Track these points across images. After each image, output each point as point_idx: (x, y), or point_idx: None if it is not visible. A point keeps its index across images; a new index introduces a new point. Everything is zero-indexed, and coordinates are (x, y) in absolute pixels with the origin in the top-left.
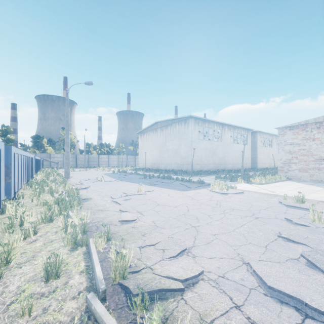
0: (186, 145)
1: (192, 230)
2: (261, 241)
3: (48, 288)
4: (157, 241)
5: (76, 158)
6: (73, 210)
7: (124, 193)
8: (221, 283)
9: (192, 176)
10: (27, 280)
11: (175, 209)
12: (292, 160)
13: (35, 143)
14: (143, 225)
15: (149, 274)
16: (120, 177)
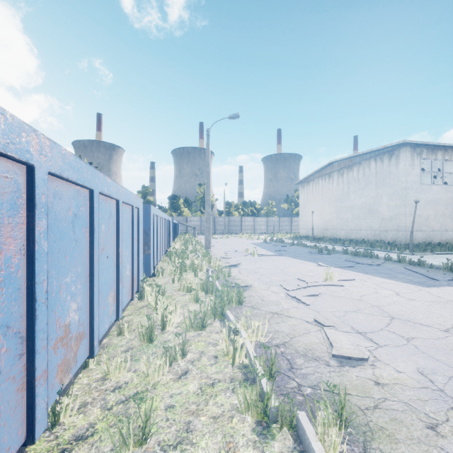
0: (391, 195)
1: None
2: None
3: None
4: None
5: (215, 221)
6: (229, 306)
7: (301, 279)
8: None
9: (415, 254)
10: None
11: (452, 338)
12: None
13: (172, 204)
14: (399, 379)
15: None
16: (278, 250)
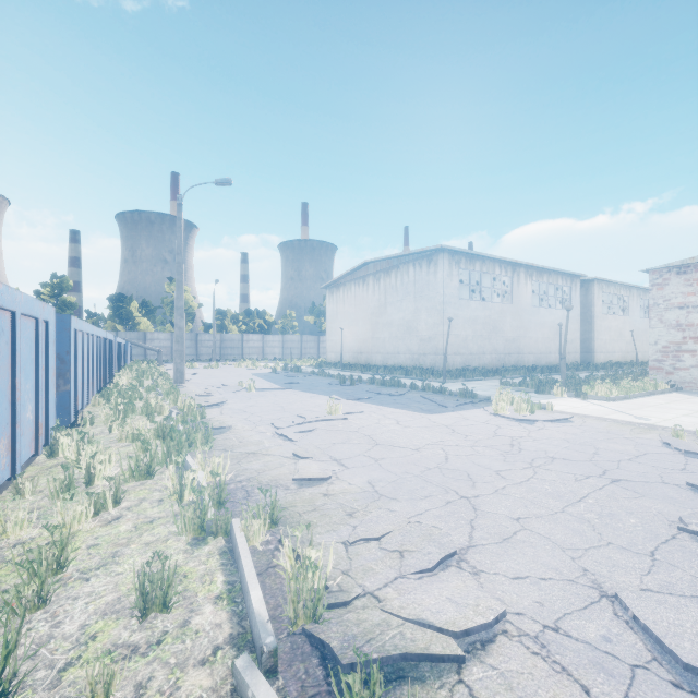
0: (430, 311)
1: (461, 506)
2: (638, 540)
3: (146, 633)
4: (383, 531)
5: (197, 340)
6: (193, 452)
7: (300, 416)
8: (555, 647)
9: (446, 381)
10: (100, 610)
11: (416, 455)
12: (685, 345)
13: (116, 310)
14: (347, 489)
15: (372, 612)
16: (288, 382)
